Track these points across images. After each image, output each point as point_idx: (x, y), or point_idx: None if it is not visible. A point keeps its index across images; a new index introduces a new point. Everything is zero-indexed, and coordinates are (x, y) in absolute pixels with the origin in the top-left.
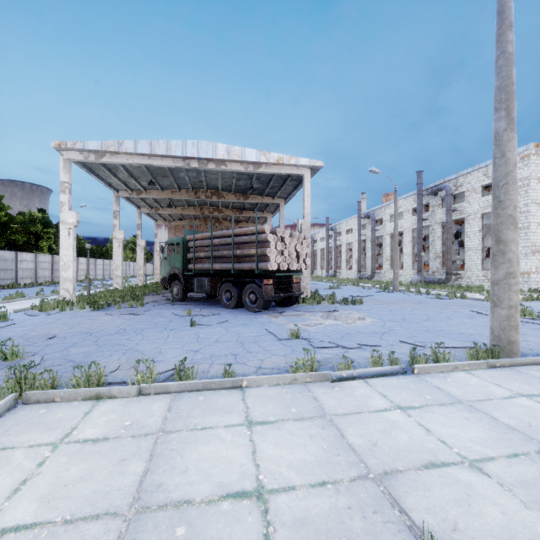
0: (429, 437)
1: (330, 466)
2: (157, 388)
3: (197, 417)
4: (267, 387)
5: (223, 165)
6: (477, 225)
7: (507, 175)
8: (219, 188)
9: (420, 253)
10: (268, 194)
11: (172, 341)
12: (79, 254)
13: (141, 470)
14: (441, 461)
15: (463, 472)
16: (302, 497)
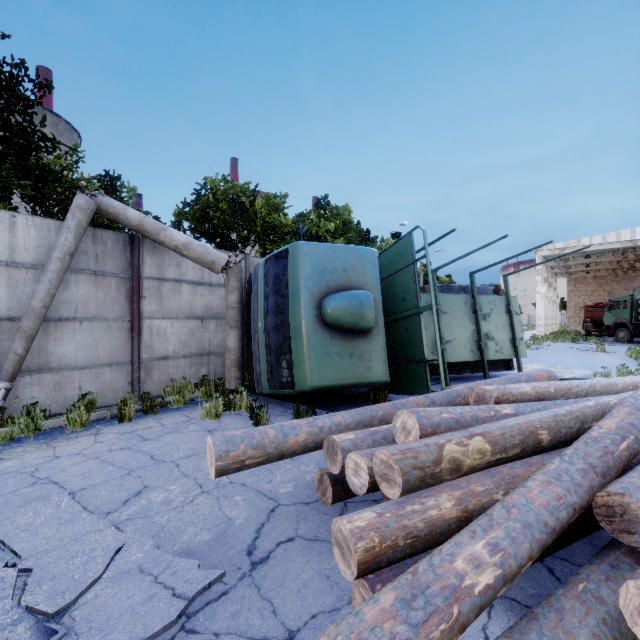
0: None
1: None
2: None
3: None
4: None
5: None
6: None
7: None
8: None
9: None
10: None
11: None
12: None
13: None
14: None
15: None
16: None
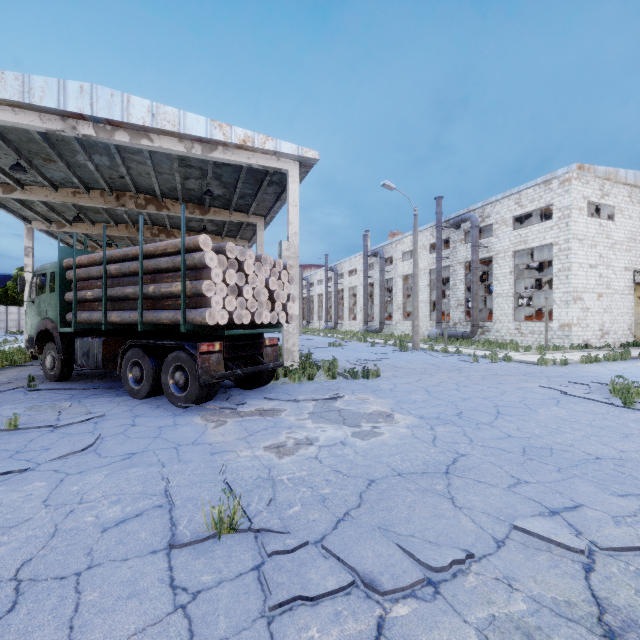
0: None
1: None
2: None
3: None
4: None
5: (144, 138)
6: (507, 266)
7: None
8: (157, 191)
9: (440, 300)
10: (239, 208)
11: None
12: None
13: None
14: None
15: None
16: None
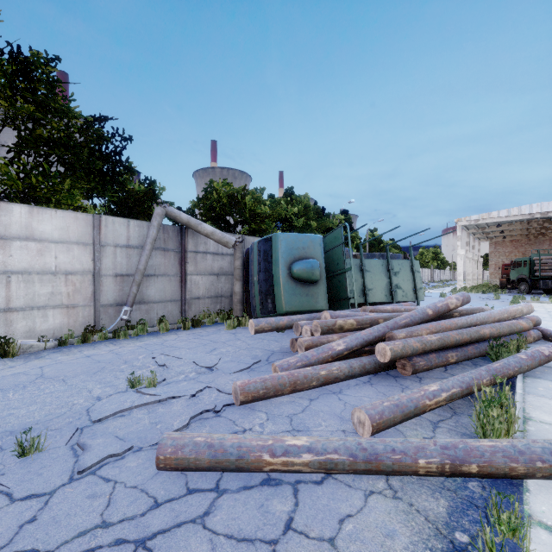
0: None
1: None
2: None
3: None
4: None
5: None
6: None
7: None
8: (551, 218)
9: None
10: None
11: (546, 300)
12: None
13: None
14: None
15: None
16: None
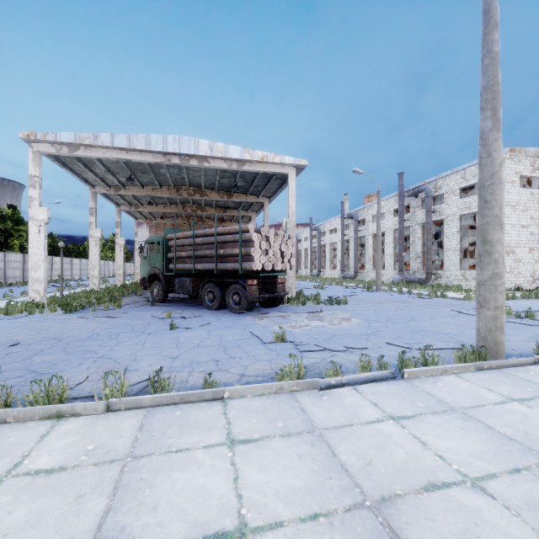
0: (426, 452)
1: (321, 493)
2: (128, 403)
3: (172, 436)
4: (250, 398)
5: (205, 162)
6: (455, 226)
7: (493, 175)
8: (202, 186)
9: (401, 253)
10: (252, 193)
11: (149, 346)
12: (54, 253)
13: (101, 509)
14: (441, 480)
15: (466, 494)
16: (291, 536)
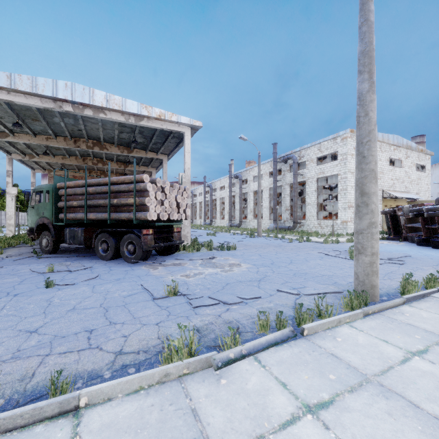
0: None
1: None
2: None
3: None
4: (121, 399)
5: (101, 113)
6: (313, 186)
7: (370, 132)
8: (101, 139)
9: (275, 206)
10: (152, 149)
11: (4, 315)
12: None
13: None
14: None
15: None
16: None
